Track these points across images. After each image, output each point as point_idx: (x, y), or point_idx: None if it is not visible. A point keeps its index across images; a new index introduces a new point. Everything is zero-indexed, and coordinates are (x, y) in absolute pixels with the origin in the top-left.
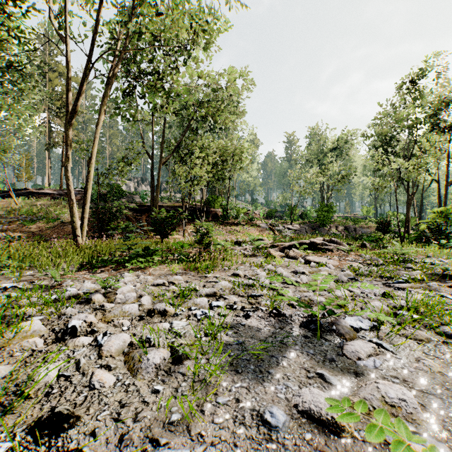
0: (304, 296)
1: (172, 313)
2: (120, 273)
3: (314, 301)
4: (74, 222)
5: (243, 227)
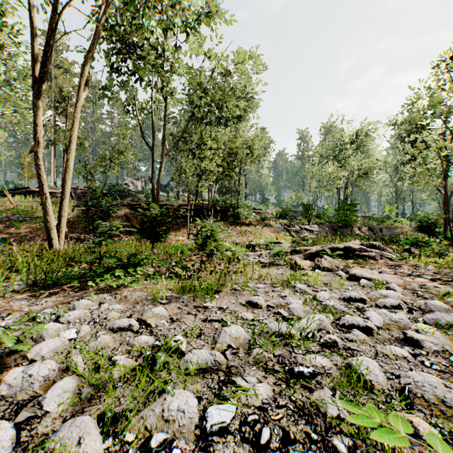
0: (416, 386)
1: None
2: (79, 297)
3: None
4: (48, 222)
5: (255, 227)
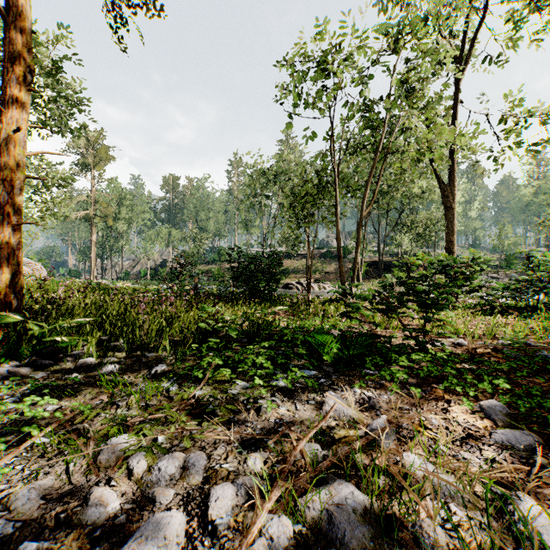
0: None
1: None
2: None
3: None
4: (358, 273)
5: None
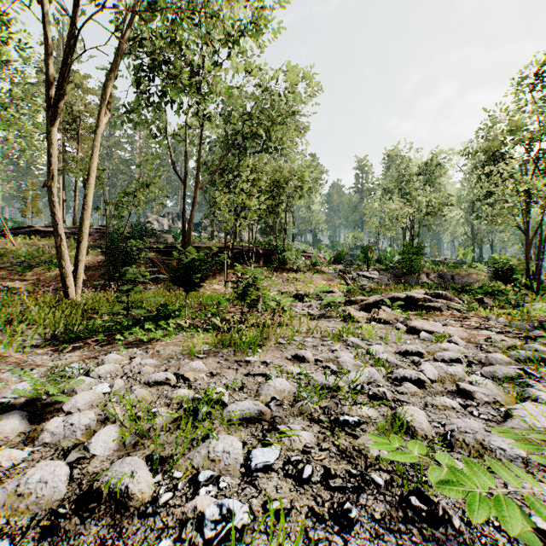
0: (459, 431)
1: (145, 499)
2: (106, 352)
3: (496, 452)
4: (64, 268)
5: (304, 274)
